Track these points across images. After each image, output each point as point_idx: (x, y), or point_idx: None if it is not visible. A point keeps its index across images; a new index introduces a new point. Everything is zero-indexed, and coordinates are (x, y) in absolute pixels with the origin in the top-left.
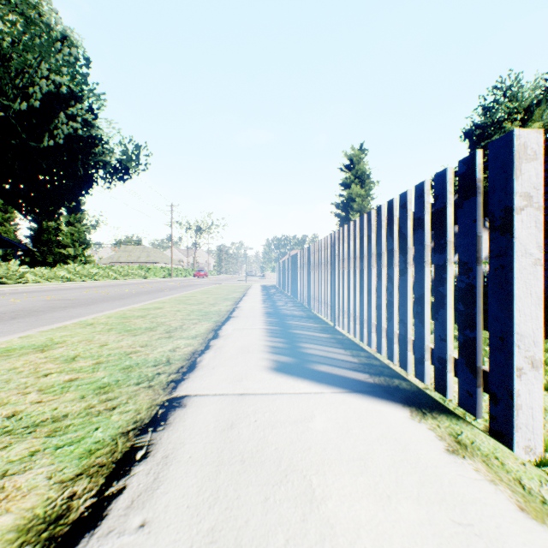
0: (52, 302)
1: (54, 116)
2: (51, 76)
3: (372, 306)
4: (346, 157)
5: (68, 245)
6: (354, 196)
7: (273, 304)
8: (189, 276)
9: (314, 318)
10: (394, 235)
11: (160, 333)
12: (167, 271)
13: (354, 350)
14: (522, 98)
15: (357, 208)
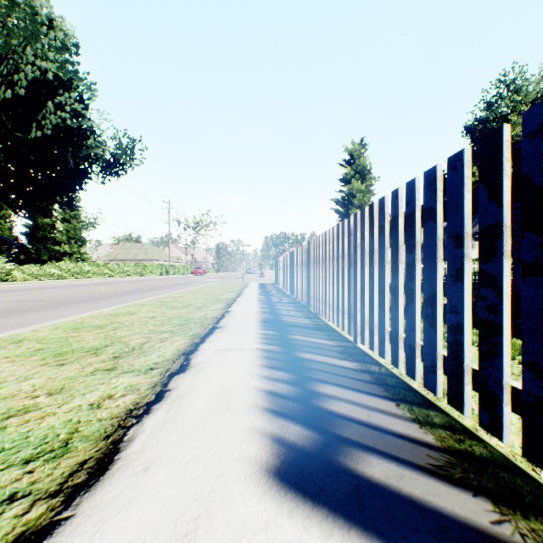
0: (18, 304)
1: (42, 105)
2: (36, 61)
3: (437, 326)
4: (346, 151)
5: (64, 242)
6: (354, 192)
7: (272, 307)
8: (187, 273)
9: (326, 331)
10: (504, 196)
11: (103, 360)
12: (164, 268)
13: (415, 406)
14: (526, 91)
15: (357, 204)
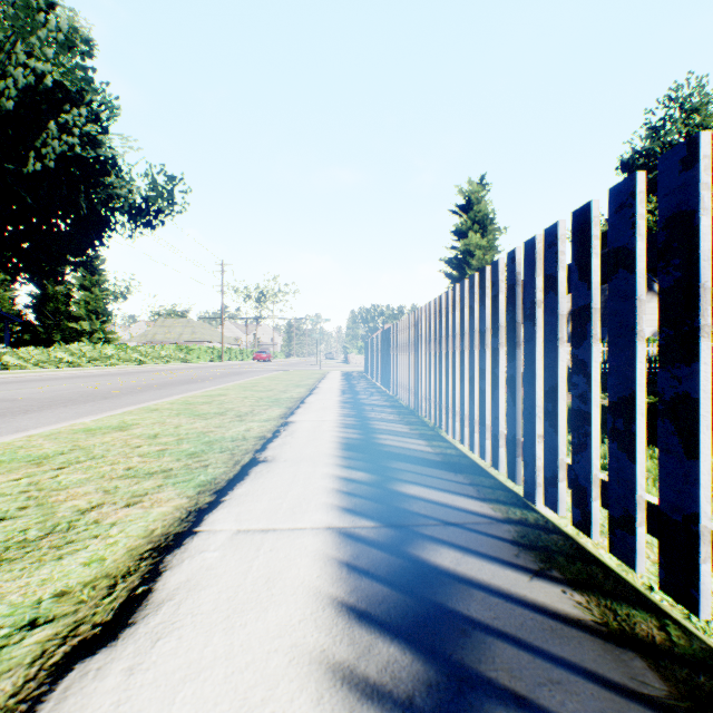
0: None
1: (42, 127)
2: (30, 62)
3: None
4: (461, 194)
5: (82, 317)
6: (472, 248)
7: (360, 415)
8: (247, 359)
9: (467, 472)
10: None
11: None
12: (216, 352)
13: None
14: (706, 111)
15: (476, 265)
